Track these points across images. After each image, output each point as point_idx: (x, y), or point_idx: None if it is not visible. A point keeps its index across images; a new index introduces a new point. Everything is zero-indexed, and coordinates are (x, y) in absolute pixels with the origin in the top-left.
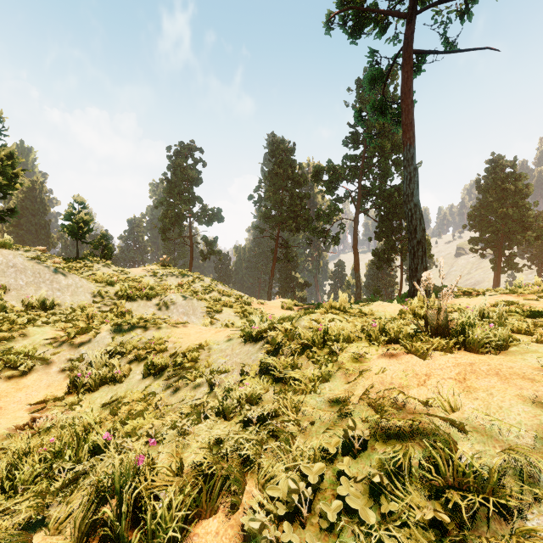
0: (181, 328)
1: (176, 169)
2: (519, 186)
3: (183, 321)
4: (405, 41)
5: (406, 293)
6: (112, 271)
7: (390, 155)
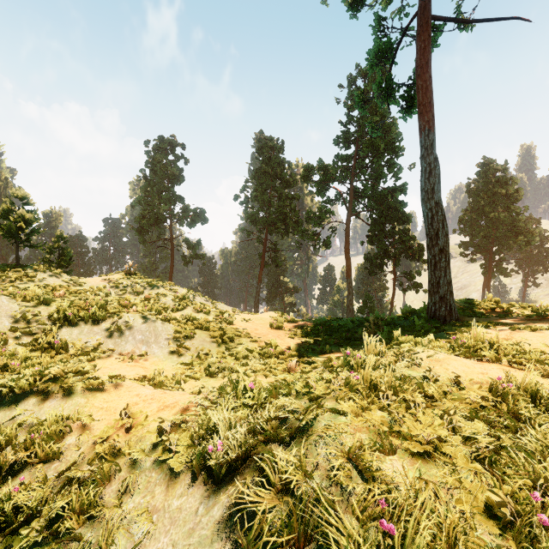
0: (106, 394)
1: (155, 165)
2: (510, 190)
3: (141, 352)
4: (421, 4)
5: (419, 310)
6: (61, 282)
7: (383, 156)
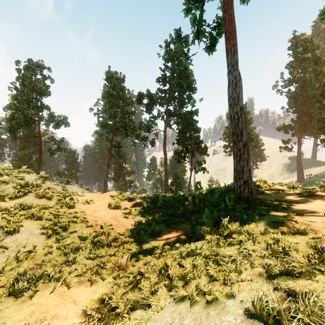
0: None
1: (25, 80)
2: (248, 118)
3: None
4: None
5: (222, 190)
6: None
7: (185, 92)
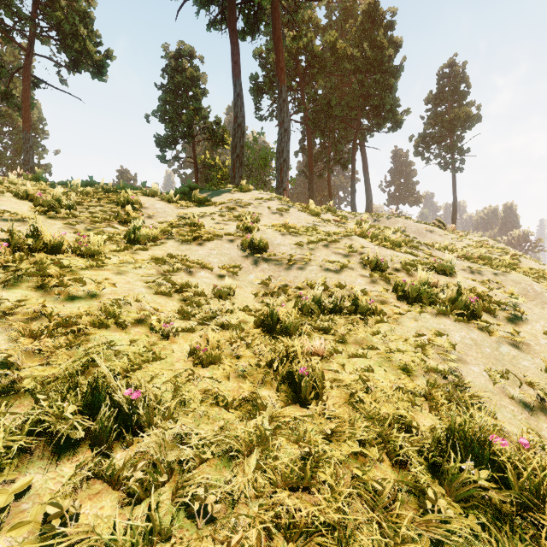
0: None
1: None
2: None
3: None
4: (25, 66)
5: None
6: None
7: None
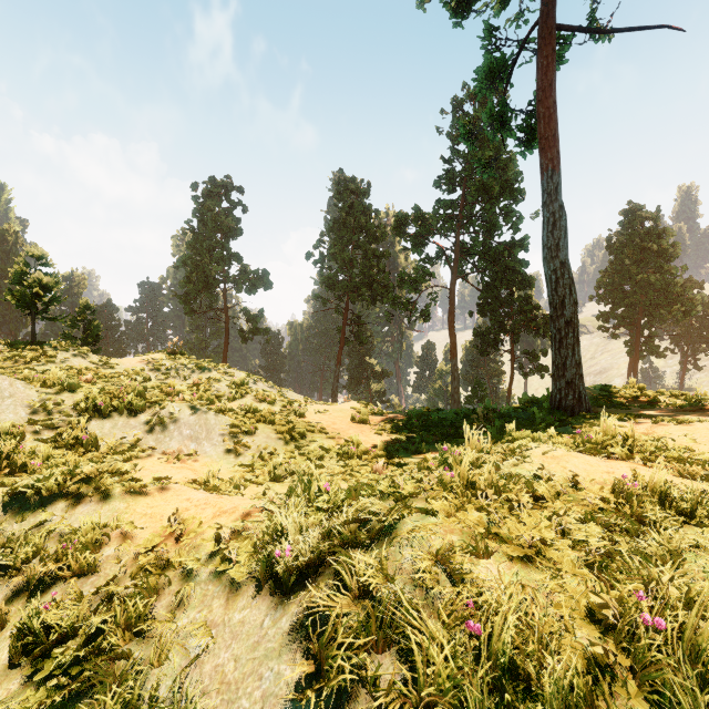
0: (150, 498)
1: (204, 215)
2: (664, 245)
3: (189, 450)
4: (543, 10)
5: (541, 400)
6: (88, 364)
7: (498, 201)
